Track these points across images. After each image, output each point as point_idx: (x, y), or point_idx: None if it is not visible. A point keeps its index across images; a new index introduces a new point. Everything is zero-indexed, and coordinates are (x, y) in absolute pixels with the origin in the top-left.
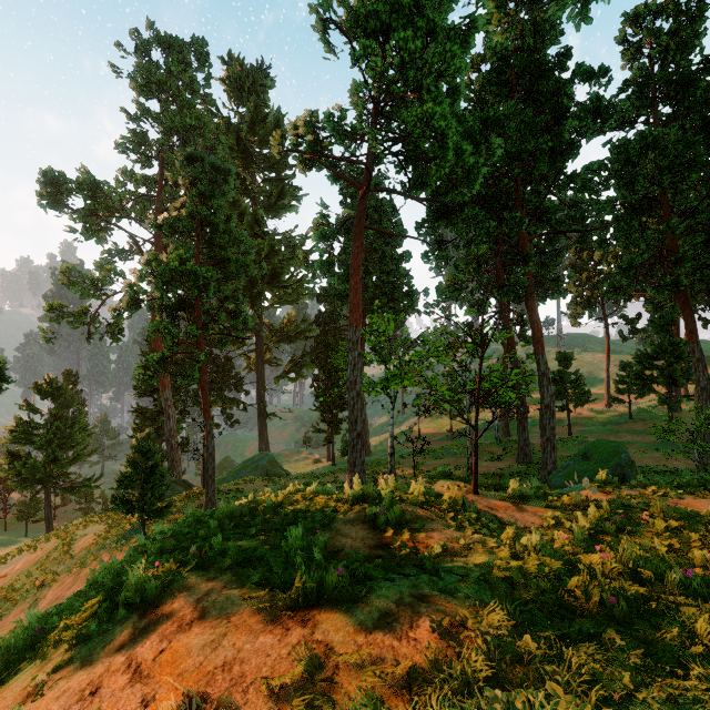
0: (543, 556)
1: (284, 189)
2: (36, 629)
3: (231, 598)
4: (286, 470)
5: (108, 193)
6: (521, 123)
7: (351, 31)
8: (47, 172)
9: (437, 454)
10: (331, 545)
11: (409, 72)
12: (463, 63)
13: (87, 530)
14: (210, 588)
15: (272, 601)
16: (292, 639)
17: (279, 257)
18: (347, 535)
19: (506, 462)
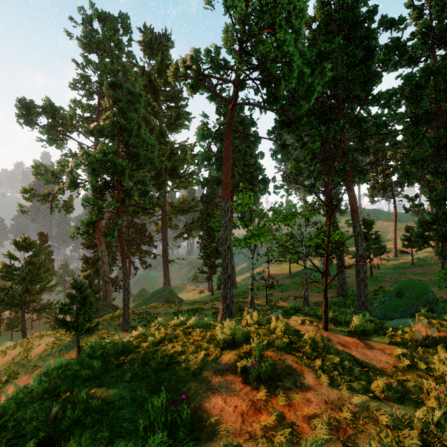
0: None
1: (180, 113)
2: None
3: None
4: (181, 298)
5: (63, 115)
6: (344, 55)
7: None
8: (21, 100)
9: (282, 288)
10: (199, 407)
11: (265, 17)
12: (305, 5)
13: (41, 341)
14: None
15: None
16: None
17: (176, 158)
18: (217, 391)
19: (329, 294)
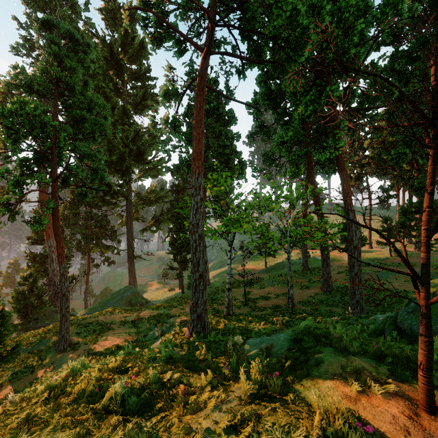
0: None
1: (147, 92)
2: None
3: None
4: (146, 299)
5: None
6: (343, 1)
7: None
8: None
9: (260, 284)
10: None
11: None
12: None
13: None
14: None
15: None
16: None
17: (142, 141)
18: None
19: (313, 290)
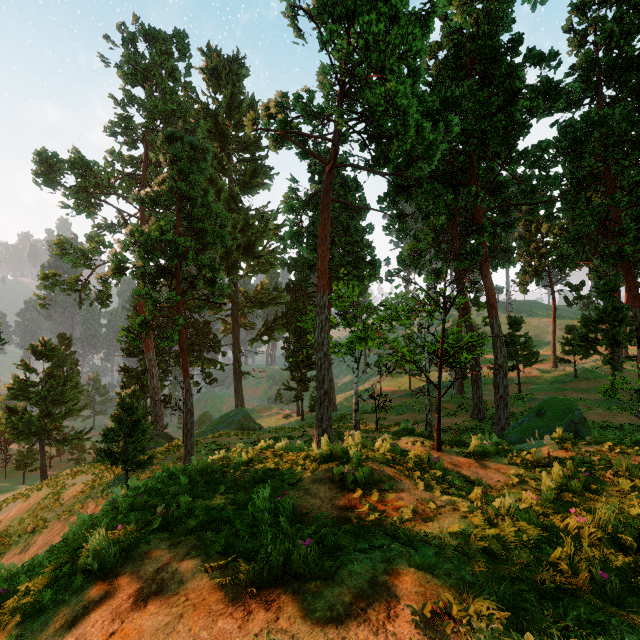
0: (517, 520)
1: (257, 168)
2: (0, 590)
3: (192, 569)
4: (259, 425)
5: (97, 172)
6: (477, 103)
7: (318, 17)
8: (41, 152)
9: (398, 410)
10: (299, 505)
11: (373, 55)
12: (423, 45)
13: (75, 480)
14: (172, 555)
15: (235, 575)
16: (254, 626)
17: (252, 230)
18: (315, 495)
19: (461, 417)
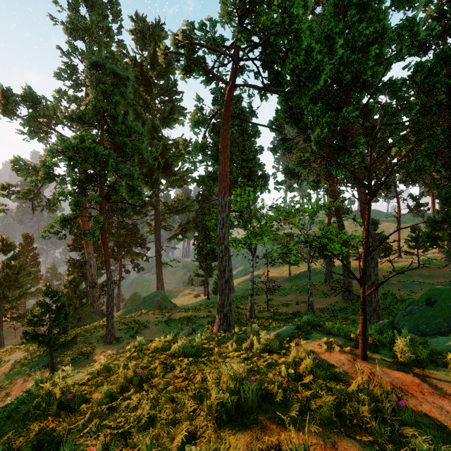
0: None
1: (174, 107)
2: None
3: None
4: (174, 304)
5: (45, 104)
6: (356, 32)
7: None
8: None
9: (282, 292)
10: None
11: None
12: None
13: (11, 356)
14: None
15: None
16: None
17: (170, 154)
18: None
19: (334, 298)
